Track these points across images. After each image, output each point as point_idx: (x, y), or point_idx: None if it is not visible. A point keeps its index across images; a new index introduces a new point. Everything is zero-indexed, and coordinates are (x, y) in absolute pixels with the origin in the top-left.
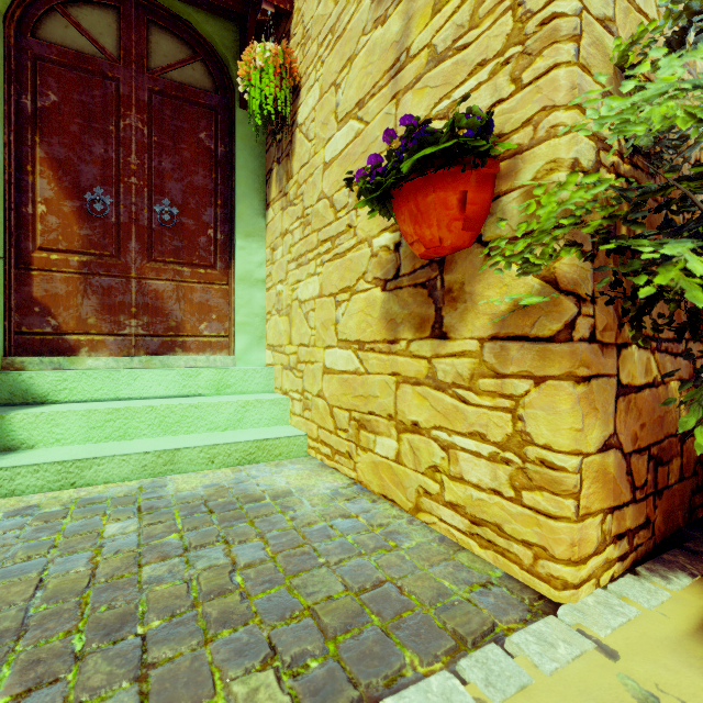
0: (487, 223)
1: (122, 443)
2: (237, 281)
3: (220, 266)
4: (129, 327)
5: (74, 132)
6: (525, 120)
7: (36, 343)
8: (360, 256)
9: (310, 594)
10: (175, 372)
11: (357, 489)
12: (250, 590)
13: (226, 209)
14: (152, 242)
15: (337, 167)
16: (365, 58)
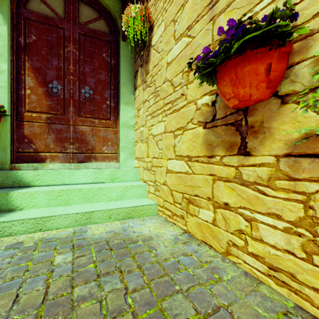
0: (282, 83)
1: (65, 207)
2: (121, 126)
3: (112, 119)
4: (69, 149)
5: (43, 54)
6: (316, 13)
7: (26, 157)
8: (189, 110)
9: (175, 316)
10: (91, 171)
11: (187, 236)
12: (138, 310)
13: (115, 91)
14: (80, 107)
15: (175, 64)
16: (192, 2)
